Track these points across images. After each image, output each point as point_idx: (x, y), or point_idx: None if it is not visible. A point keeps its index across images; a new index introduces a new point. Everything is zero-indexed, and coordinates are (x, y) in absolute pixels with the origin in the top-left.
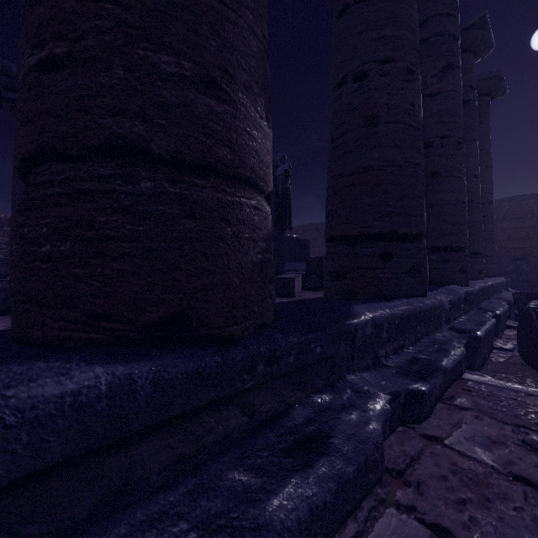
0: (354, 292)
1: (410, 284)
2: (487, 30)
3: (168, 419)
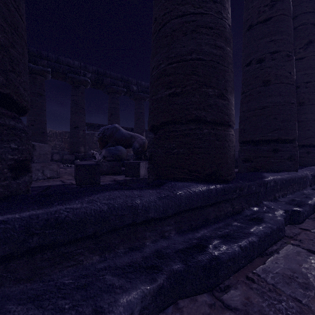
0: (257, 168)
1: (289, 165)
2: None
3: (216, 202)
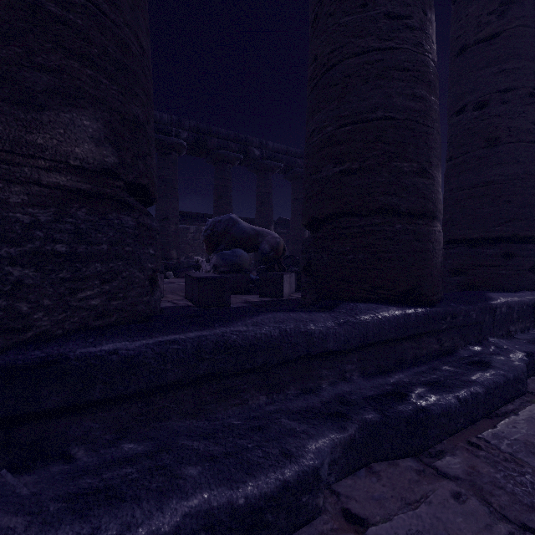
0: (475, 285)
1: (532, 279)
2: None
3: (415, 335)
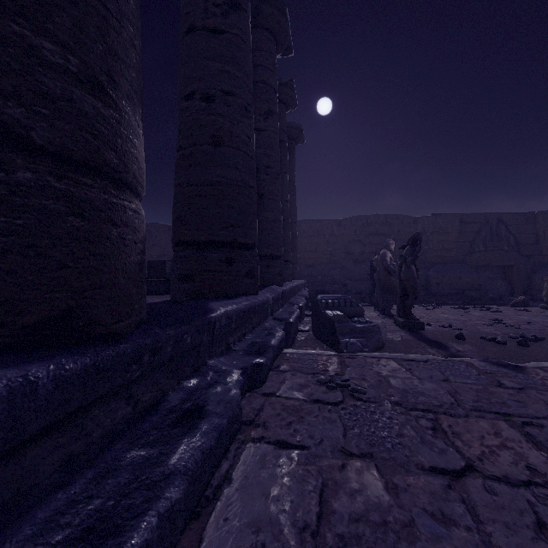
0: (202, 293)
1: (248, 285)
2: (294, 92)
3: (63, 417)
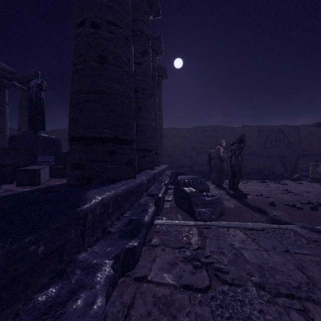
0: (90, 178)
1: (127, 171)
2: (161, 44)
3: None
